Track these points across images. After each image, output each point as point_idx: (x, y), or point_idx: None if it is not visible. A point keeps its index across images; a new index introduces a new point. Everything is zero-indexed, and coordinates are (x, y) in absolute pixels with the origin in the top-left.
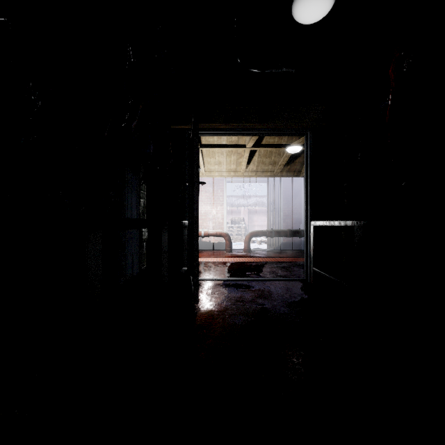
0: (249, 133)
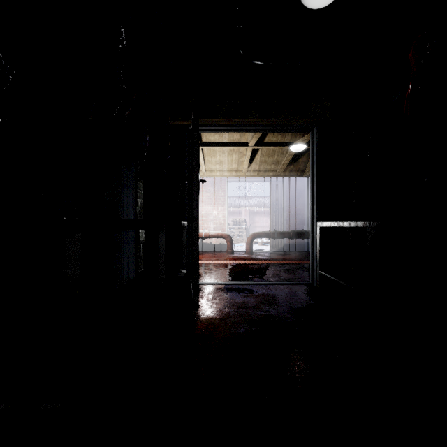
0: (252, 129)
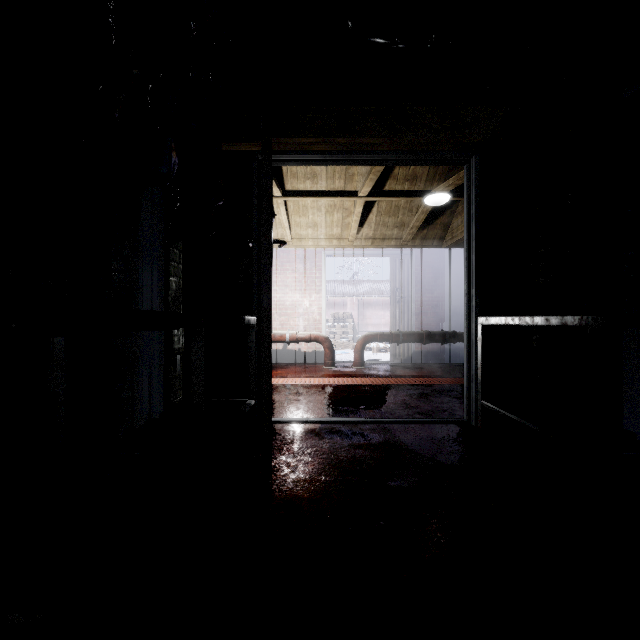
0: (367, 159)
